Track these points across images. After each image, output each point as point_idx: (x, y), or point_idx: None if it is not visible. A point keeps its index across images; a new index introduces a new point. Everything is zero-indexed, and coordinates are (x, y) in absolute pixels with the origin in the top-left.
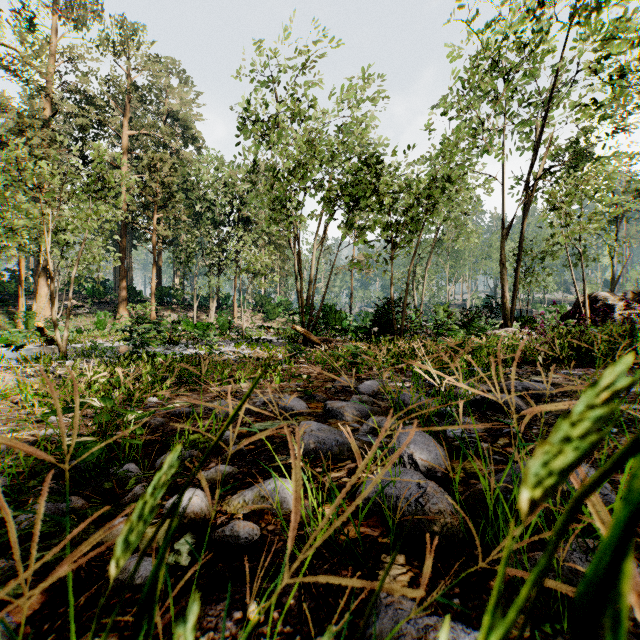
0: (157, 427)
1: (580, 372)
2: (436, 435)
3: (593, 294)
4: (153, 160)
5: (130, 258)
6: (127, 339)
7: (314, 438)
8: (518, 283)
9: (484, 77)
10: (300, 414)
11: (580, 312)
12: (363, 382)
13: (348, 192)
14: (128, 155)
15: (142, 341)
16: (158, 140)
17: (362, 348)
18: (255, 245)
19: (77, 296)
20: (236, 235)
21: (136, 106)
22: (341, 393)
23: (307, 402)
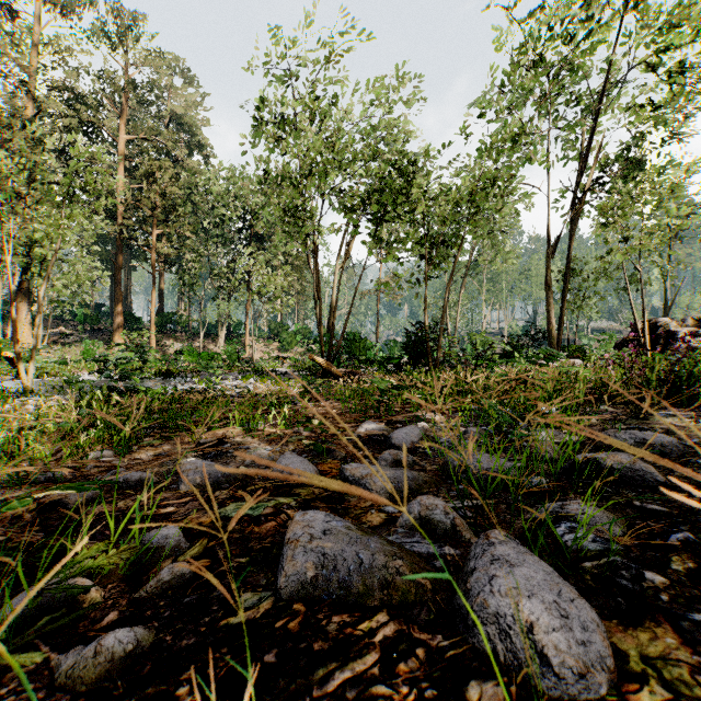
0: (78, 507)
1: (684, 413)
2: (552, 553)
3: (652, 319)
4: (153, 168)
5: (128, 280)
6: (101, 371)
7: (316, 556)
8: (565, 308)
9: (529, 72)
10: (304, 484)
11: (637, 340)
12: (395, 427)
13: (374, 199)
14: (126, 164)
15: (120, 373)
16: (159, 146)
17: (393, 382)
18: (270, 266)
19: (67, 323)
20: (248, 254)
21: (134, 108)
22: (366, 444)
23: (317, 460)
